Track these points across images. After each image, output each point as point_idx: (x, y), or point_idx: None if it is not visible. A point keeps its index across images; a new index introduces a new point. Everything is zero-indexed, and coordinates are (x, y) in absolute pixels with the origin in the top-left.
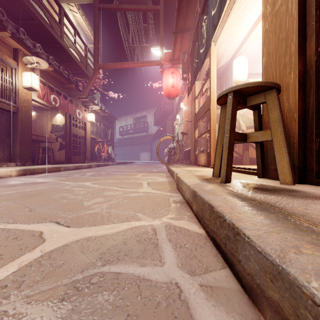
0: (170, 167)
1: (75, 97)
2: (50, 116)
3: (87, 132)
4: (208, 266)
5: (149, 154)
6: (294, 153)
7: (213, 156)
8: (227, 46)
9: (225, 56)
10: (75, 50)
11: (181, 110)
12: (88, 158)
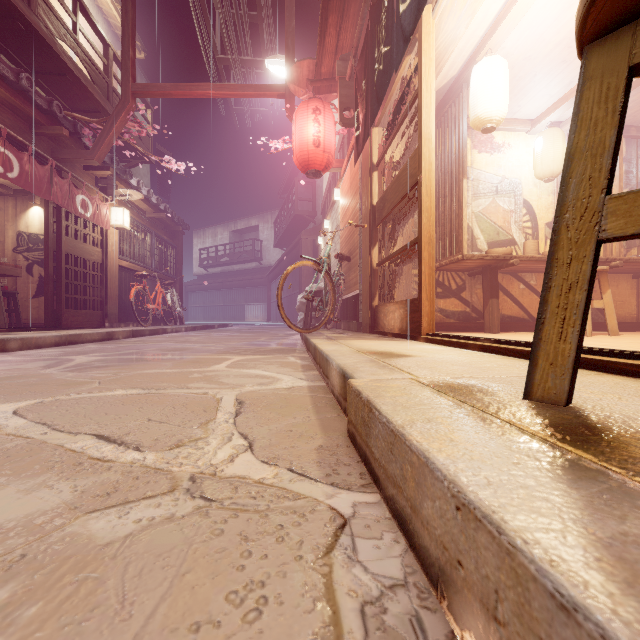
0: (313, 340)
1: (72, 162)
2: (12, 212)
3: (109, 254)
4: None
5: (264, 307)
6: None
7: (427, 309)
8: (461, 26)
9: (449, 63)
10: (76, 49)
11: (335, 208)
12: (112, 316)
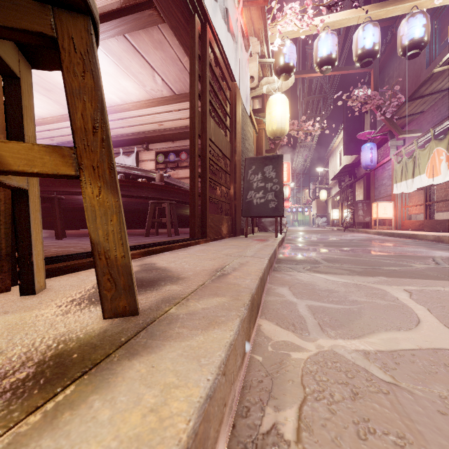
0: None
1: None
2: None
3: None
4: (276, 301)
5: None
6: (1, 223)
7: None
8: None
9: None
10: None
11: None
12: None
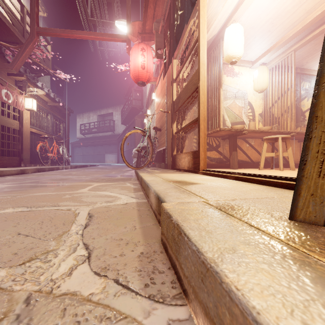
0: (140, 174)
1: None
2: None
3: (24, 124)
4: None
5: (115, 156)
6: None
7: (203, 156)
8: (220, 5)
9: (213, 27)
10: (2, 5)
11: (153, 103)
12: (25, 160)
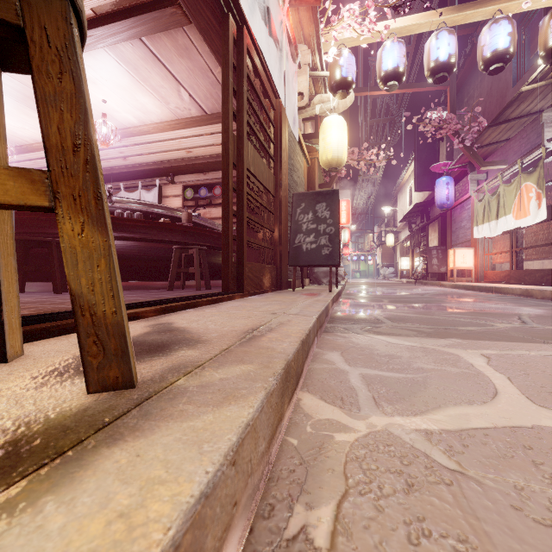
0: None
1: None
2: None
3: None
4: (323, 369)
5: None
6: None
7: None
8: None
9: None
10: None
11: None
12: None
